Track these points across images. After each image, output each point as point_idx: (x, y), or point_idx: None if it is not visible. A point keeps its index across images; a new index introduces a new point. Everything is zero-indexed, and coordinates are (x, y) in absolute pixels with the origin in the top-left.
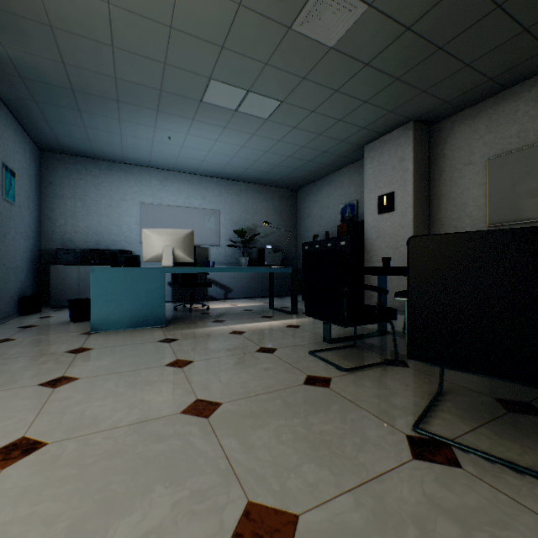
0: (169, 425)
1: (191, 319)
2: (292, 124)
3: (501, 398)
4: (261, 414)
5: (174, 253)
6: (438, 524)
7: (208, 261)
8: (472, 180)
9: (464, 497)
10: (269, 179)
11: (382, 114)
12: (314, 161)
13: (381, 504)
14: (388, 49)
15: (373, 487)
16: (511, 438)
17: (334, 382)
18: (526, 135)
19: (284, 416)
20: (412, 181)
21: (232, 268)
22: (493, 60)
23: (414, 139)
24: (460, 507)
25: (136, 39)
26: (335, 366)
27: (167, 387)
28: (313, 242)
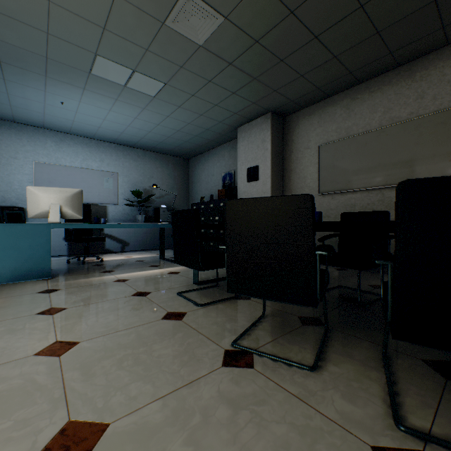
0: (17, 367)
1: (81, 270)
2: (177, 104)
3: (303, 316)
4: (113, 347)
5: (62, 210)
6: (218, 410)
7: (97, 218)
8: (309, 160)
9: (245, 388)
10: (164, 148)
11: (248, 104)
12: (200, 136)
13: (182, 403)
14: (245, 54)
15: (182, 391)
16: (296, 343)
17: (187, 316)
18: (341, 131)
19: (133, 347)
20: (270, 158)
21: (121, 224)
22: (318, 75)
23: (272, 126)
24: (239, 395)
25: (13, 5)
26: (194, 303)
27: (29, 334)
28: (199, 203)
